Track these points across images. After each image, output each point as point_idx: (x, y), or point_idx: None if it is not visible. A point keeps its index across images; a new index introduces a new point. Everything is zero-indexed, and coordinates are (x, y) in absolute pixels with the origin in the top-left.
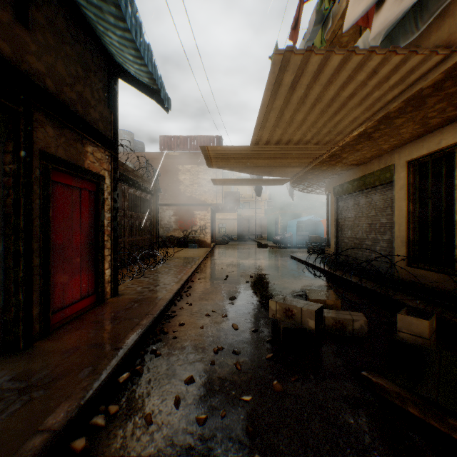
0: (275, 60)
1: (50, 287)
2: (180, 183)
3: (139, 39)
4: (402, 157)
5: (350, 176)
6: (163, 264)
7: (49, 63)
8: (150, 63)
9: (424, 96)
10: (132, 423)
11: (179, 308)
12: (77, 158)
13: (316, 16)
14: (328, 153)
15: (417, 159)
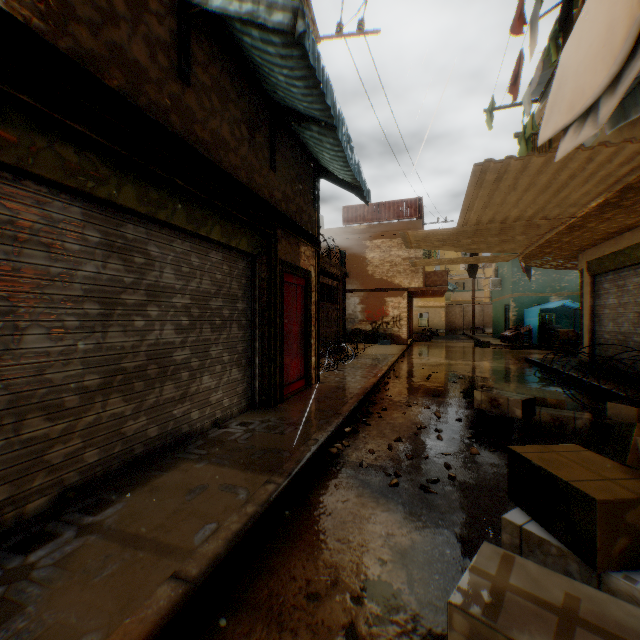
0: (475, 169)
1: (283, 365)
2: (367, 264)
3: (352, 162)
4: None
5: (609, 247)
6: (353, 360)
7: (283, 189)
8: (358, 173)
9: None
10: (360, 452)
11: (379, 398)
12: (296, 260)
13: (543, 62)
14: (564, 224)
15: None
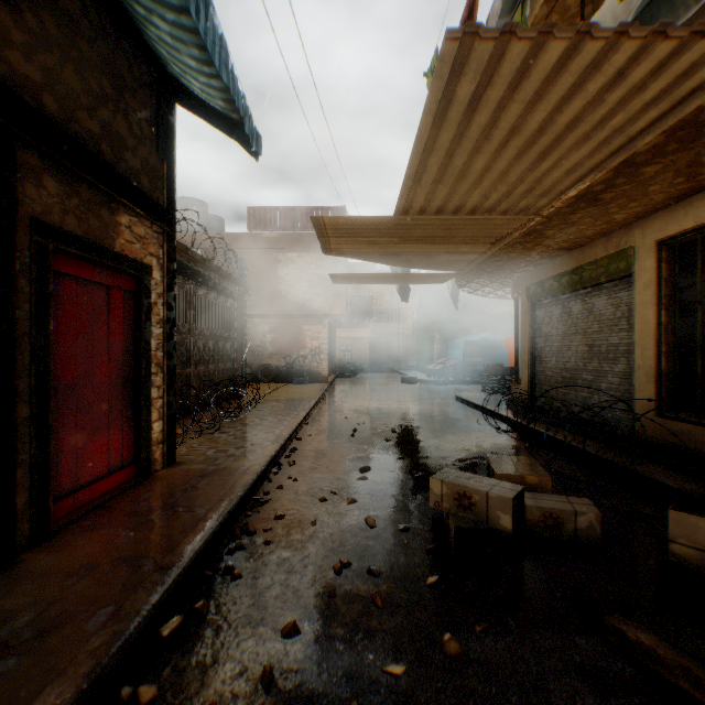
0: (445, 52)
1: (50, 456)
2: (280, 282)
3: (204, 23)
4: (648, 234)
5: (556, 268)
6: (251, 410)
7: (49, 66)
8: (224, 69)
9: (702, 121)
10: None
11: (276, 487)
12: (101, 235)
13: None
14: (523, 228)
15: (675, 237)
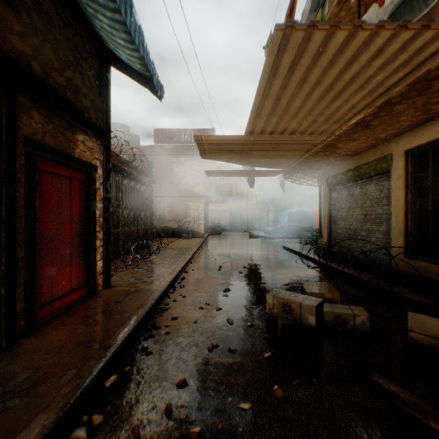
0: (275, 37)
1: (36, 280)
2: (174, 175)
3: (129, 19)
4: (400, 146)
5: (344, 167)
6: (157, 254)
7: (35, 45)
8: (141, 46)
9: (430, 78)
10: (117, 437)
11: (172, 301)
12: (66, 146)
13: (312, 3)
14: (323, 142)
15: (416, 148)
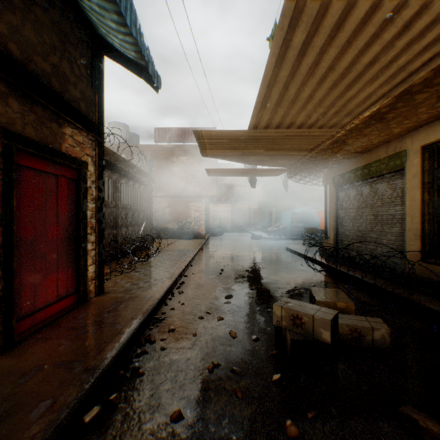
0: (286, 8)
1: (14, 290)
2: (174, 175)
3: None
4: (415, 142)
5: (352, 165)
6: (156, 257)
7: (13, 24)
8: (134, 27)
9: None
10: None
11: (170, 309)
12: (52, 140)
13: None
14: (332, 138)
15: (435, 143)
